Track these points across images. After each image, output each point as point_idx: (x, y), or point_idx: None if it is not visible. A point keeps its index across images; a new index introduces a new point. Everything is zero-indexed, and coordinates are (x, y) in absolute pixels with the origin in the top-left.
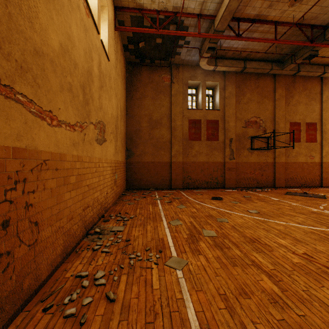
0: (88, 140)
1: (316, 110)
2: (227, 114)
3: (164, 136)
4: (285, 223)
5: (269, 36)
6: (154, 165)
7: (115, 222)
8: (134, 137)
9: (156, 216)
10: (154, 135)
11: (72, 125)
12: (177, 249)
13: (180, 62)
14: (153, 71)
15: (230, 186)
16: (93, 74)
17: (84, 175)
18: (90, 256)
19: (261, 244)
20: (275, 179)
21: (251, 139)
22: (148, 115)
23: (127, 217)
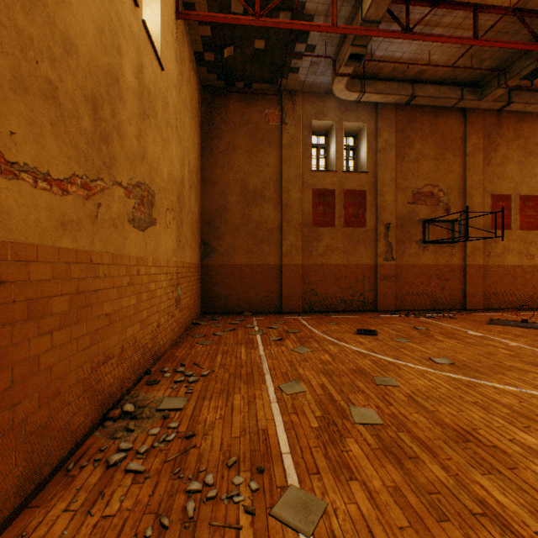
0: (107, 217)
1: (537, 174)
2: (382, 180)
3: (268, 219)
4: (514, 390)
5: (461, 35)
6: (251, 270)
7: (171, 387)
8: (216, 221)
9: (252, 372)
10: (251, 217)
11: (57, 180)
12: (298, 462)
13: (298, 88)
14: (249, 102)
15: (385, 307)
16: (123, 84)
17: (95, 293)
18: (96, 486)
19: (484, 447)
20: (465, 296)
21: (424, 224)
22: (241, 182)
23: (195, 374)
